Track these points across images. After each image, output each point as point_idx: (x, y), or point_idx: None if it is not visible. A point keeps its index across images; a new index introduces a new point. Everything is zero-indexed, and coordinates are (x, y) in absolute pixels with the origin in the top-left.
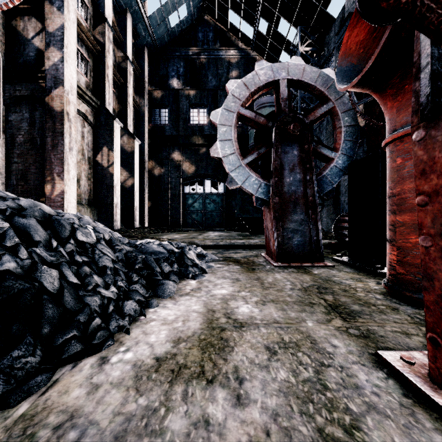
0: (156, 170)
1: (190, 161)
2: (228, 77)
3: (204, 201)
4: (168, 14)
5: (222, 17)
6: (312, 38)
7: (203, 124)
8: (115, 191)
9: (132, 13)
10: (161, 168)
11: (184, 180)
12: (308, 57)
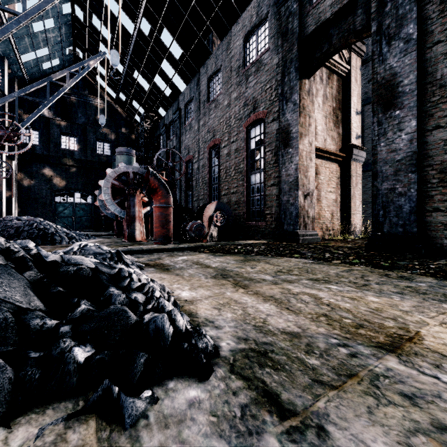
0: (25, 181)
1: (61, 177)
2: (96, 118)
3: (74, 209)
4: (42, 62)
5: (90, 75)
6: (152, 120)
7: (73, 150)
8: (3, 203)
9: (9, 59)
10: (31, 180)
11: (55, 192)
12: (149, 131)
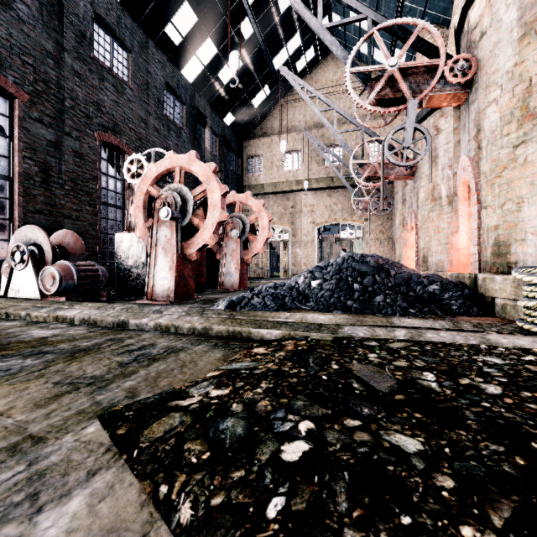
0: None
1: None
2: None
3: None
4: None
5: None
6: None
7: None
8: None
9: None
10: None
11: None
12: None
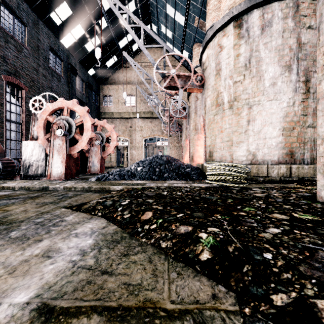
0: None
1: None
2: None
3: None
4: None
5: None
6: None
7: None
8: None
9: None
10: None
11: None
12: None
